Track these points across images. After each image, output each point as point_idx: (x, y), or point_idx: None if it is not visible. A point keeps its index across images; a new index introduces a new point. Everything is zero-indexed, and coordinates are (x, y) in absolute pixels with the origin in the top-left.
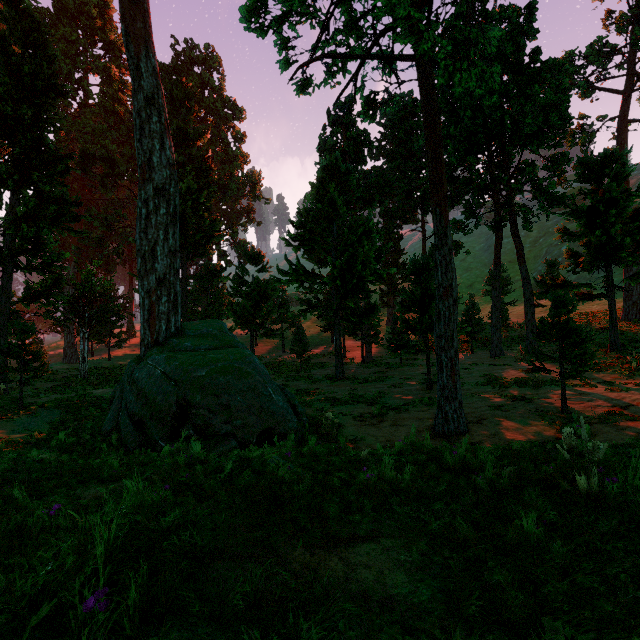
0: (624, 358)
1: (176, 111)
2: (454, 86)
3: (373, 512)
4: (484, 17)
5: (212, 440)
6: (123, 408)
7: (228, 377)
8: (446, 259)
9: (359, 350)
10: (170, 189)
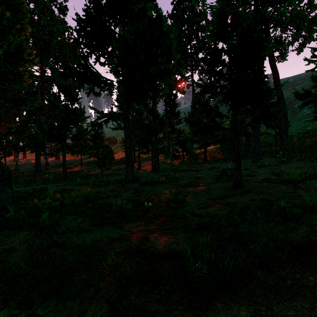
0: None
1: None
2: None
3: None
4: None
5: None
6: None
7: None
8: None
9: (150, 165)
10: None
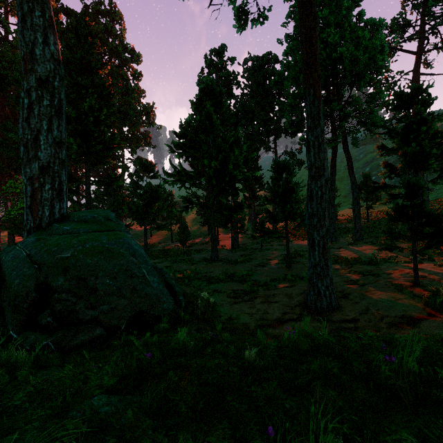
0: None
1: (81, 46)
2: None
3: None
4: None
5: (72, 328)
6: None
7: (97, 258)
8: (319, 140)
9: (229, 240)
10: (54, 82)
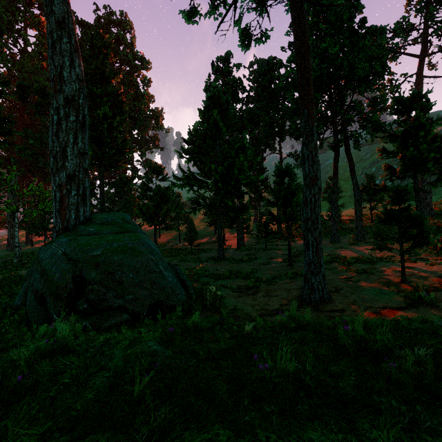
0: None
1: (96, 56)
2: None
3: (277, 438)
4: None
5: (104, 313)
6: (30, 285)
7: (122, 256)
8: (312, 153)
9: (234, 239)
10: (79, 100)
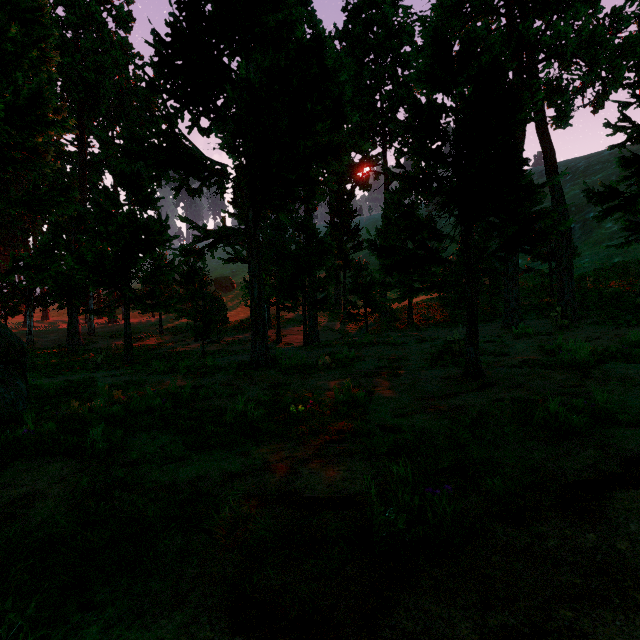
0: None
1: None
2: None
3: None
4: None
5: None
6: None
7: None
8: None
9: (300, 334)
10: None
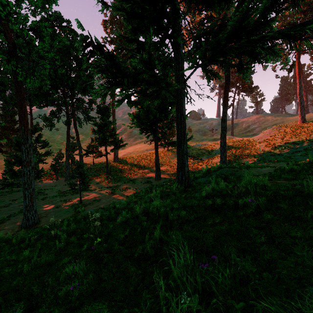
0: (109, 177)
1: None
2: (27, 83)
3: None
4: (61, 29)
5: None
6: None
7: None
8: (28, 149)
9: None
10: None
